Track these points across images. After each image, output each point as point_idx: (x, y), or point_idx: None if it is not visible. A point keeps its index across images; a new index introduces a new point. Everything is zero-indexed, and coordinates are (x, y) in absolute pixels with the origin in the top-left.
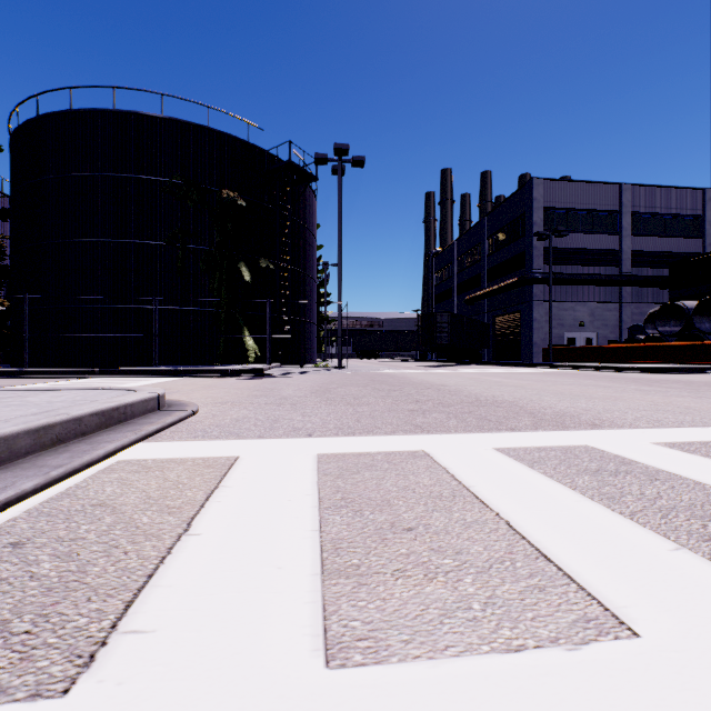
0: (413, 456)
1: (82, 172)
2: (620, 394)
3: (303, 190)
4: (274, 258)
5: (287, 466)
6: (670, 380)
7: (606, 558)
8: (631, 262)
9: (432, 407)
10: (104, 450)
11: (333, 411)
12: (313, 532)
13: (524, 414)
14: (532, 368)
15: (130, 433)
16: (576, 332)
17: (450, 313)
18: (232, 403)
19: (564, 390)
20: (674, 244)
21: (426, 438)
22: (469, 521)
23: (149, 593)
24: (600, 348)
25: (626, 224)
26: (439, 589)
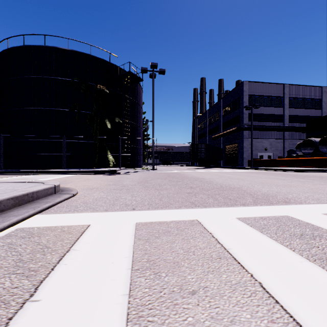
0: (191, 224)
1: (29, 75)
2: (291, 183)
3: (136, 85)
4: (122, 117)
5: (116, 232)
6: (311, 175)
7: None
8: (288, 120)
9: (199, 191)
10: (9, 222)
11: (148, 193)
12: (124, 297)
13: (247, 195)
14: (244, 169)
15: (31, 209)
16: (263, 153)
17: (205, 144)
18: (96, 189)
19: (263, 181)
20: (308, 112)
21: (197, 211)
22: (234, 283)
23: None
24: (275, 160)
25: (286, 103)
26: None
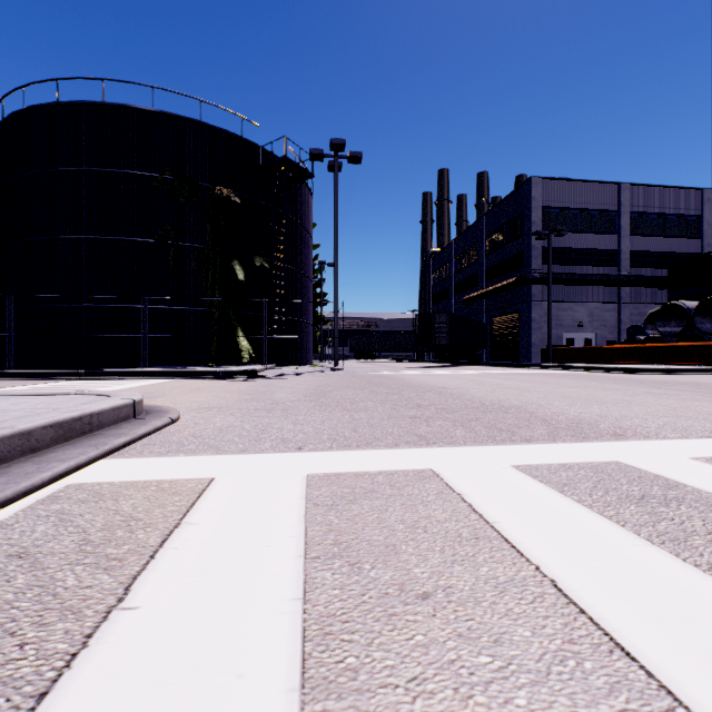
0: (420, 476)
1: (70, 167)
2: (631, 398)
3: (299, 187)
4: (269, 256)
5: (269, 491)
6: (676, 382)
7: (708, 650)
8: (630, 262)
9: (435, 413)
10: (52, 472)
11: (328, 418)
12: (294, 603)
13: (537, 422)
14: (532, 369)
15: (91, 448)
16: (574, 333)
17: (448, 313)
18: (219, 409)
19: (572, 393)
20: (673, 245)
21: (432, 452)
22: (502, 581)
23: None
24: (600, 348)
25: (624, 224)
26: None
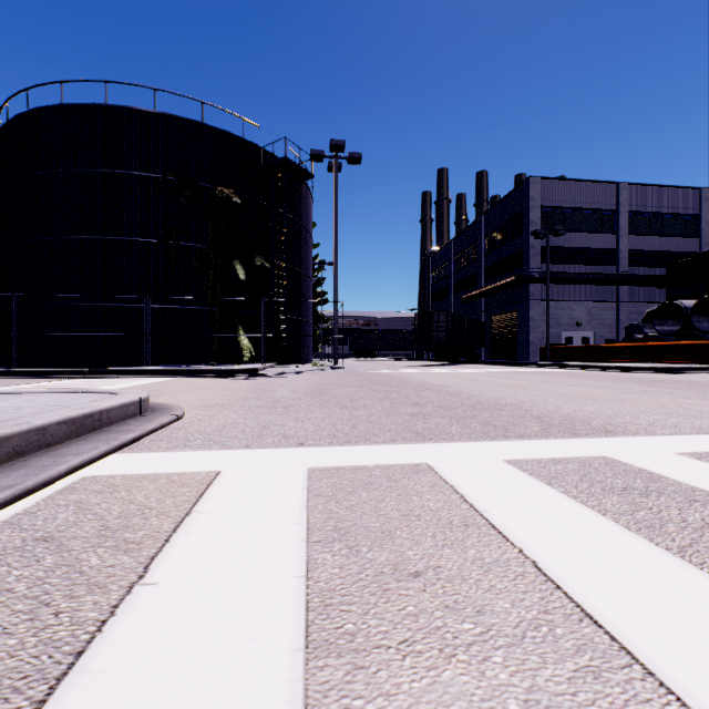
0: (416, 470)
1: (73, 168)
2: (626, 396)
3: (299, 187)
4: (270, 256)
5: (273, 483)
6: (672, 380)
7: (667, 619)
8: (628, 261)
9: (432, 410)
10: (67, 465)
11: (328, 415)
12: (298, 580)
13: (531, 419)
14: (530, 367)
15: (102, 444)
16: (573, 331)
17: (447, 312)
18: (222, 407)
19: (567, 391)
20: (671, 244)
21: (428, 447)
22: (488, 562)
23: (70, 686)
24: (598, 347)
25: (622, 224)
26: (460, 675)
